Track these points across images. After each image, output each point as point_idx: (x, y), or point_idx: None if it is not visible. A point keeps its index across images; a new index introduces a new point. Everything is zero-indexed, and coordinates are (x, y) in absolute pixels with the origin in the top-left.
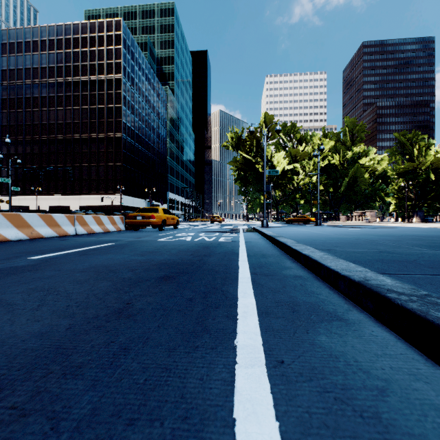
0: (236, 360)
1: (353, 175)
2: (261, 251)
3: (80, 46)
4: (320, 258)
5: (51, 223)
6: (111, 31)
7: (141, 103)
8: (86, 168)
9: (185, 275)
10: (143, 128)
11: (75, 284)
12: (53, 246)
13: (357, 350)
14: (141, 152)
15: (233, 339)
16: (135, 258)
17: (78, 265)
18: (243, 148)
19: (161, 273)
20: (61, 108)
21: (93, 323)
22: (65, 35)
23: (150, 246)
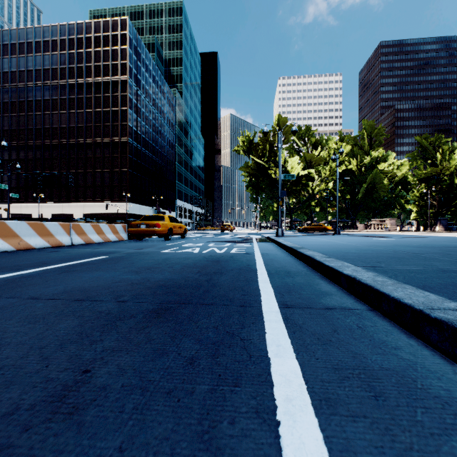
0: None
1: (371, 181)
2: (283, 267)
3: (84, 46)
4: (374, 283)
5: (42, 232)
6: (117, 31)
7: (148, 106)
8: (91, 174)
9: (188, 306)
10: (150, 133)
11: (25, 323)
12: (37, 259)
13: None
14: (148, 157)
15: None
16: (127, 276)
17: (49, 288)
18: (255, 153)
19: (155, 303)
20: (64, 111)
21: None
22: (69, 35)
23: (151, 260)
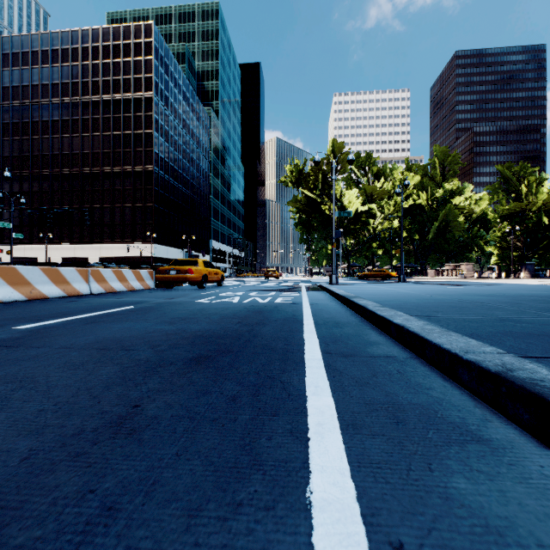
0: (313, 542)
1: (444, 219)
2: (333, 318)
3: (101, 57)
4: (421, 331)
5: (57, 280)
6: (140, 38)
7: (178, 128)
8: (109, 210)
9: (228, 355)
10: (180, 160)
11: (66, 370)
12: (56, 310)
13: (531, 513)
14: (177, 190)
15: (304, 486)
16: (160, 327)
17: (79, 339)
18: (305, 185)
19: (194, 352)
20: (77, 134)
21: (69, 447)
22: (82, 43)
23: (184, 310)
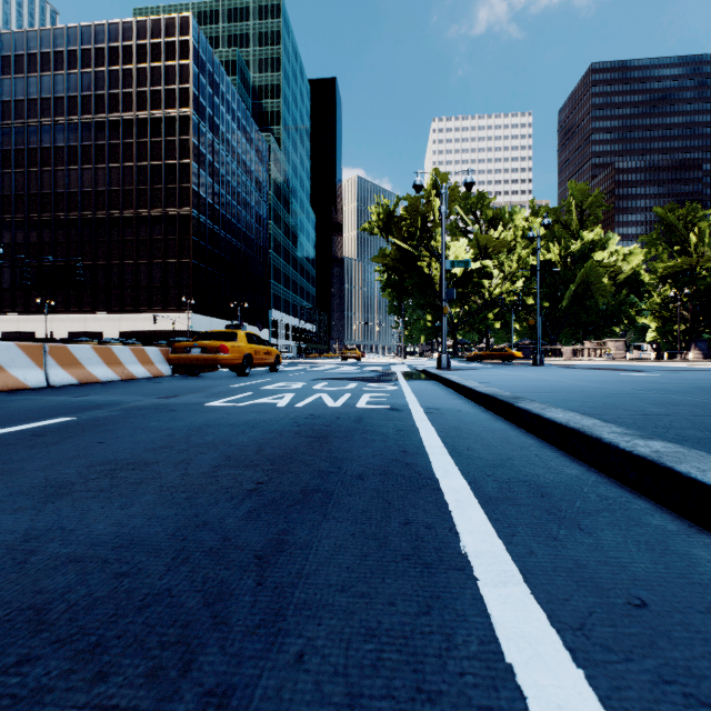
0: None
1: (582, 280)
2: (510, 465)
3: (121, 61)
4: None
5: None
6: (173, 36)
7: (225, 159)
8: (131, 268)
9: None
10: (228, 202)
11: None
12: None
13: None
14: (224, 241)
15: None
16: None
17: None
18: (396, 233)
19: None
20: (89, 166)
21: None
22: (96, 43)
23: (159, 430)
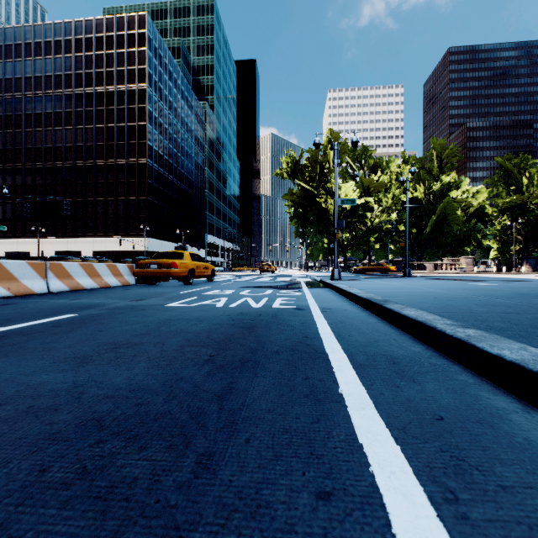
0: None
1: (441, 212)
2: (375, 345)
3: (94, 48)
4: None
5: None
6: (133, 29)
7: (172, 121)
8: (102, 204)
9: None
10: (174, 153)
11: None
12: None
13: None
14: (172, 183)
15: None
16: (43, 378)
17: None
18: (301, 177)
19: None
20: (70, 127)
21: None
22: (75, 34)
23: (138, 323)
